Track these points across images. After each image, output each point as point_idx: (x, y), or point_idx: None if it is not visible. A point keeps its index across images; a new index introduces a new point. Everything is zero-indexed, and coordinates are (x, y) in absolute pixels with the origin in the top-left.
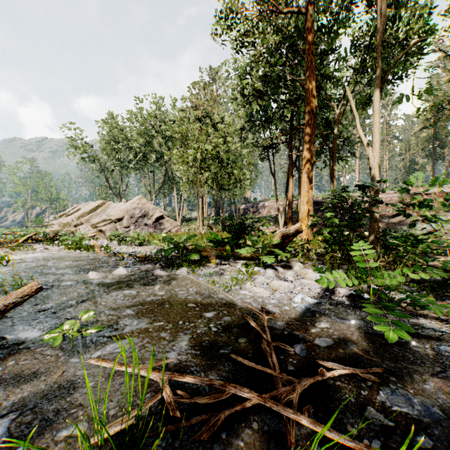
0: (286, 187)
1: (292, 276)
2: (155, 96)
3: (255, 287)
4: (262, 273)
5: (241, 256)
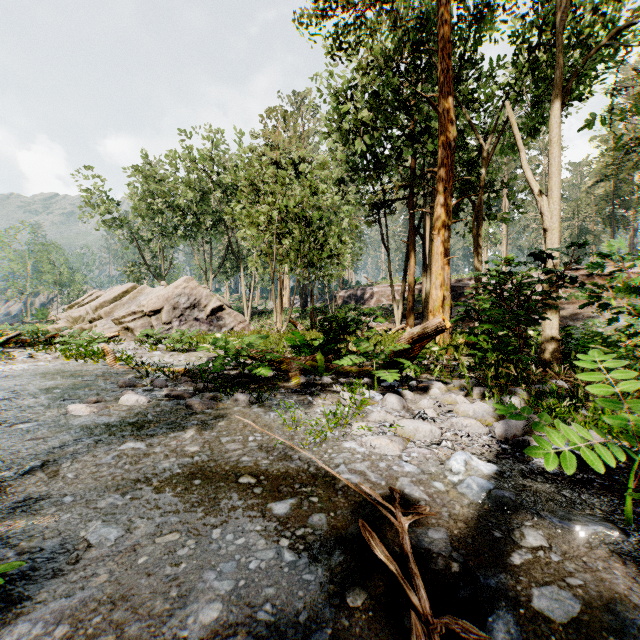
0: (405, 264)
1: (432, 409)
2: (212, 130)
3: (370, 432)
4: (379, 401)
5: (341, 370)
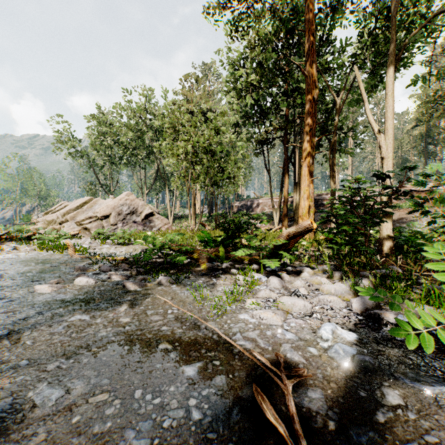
0: (281, 183)
1: (304, 288)
2: (146, 89)
3: (259, 306)
4: (264, 282)
5: (237, 258)
